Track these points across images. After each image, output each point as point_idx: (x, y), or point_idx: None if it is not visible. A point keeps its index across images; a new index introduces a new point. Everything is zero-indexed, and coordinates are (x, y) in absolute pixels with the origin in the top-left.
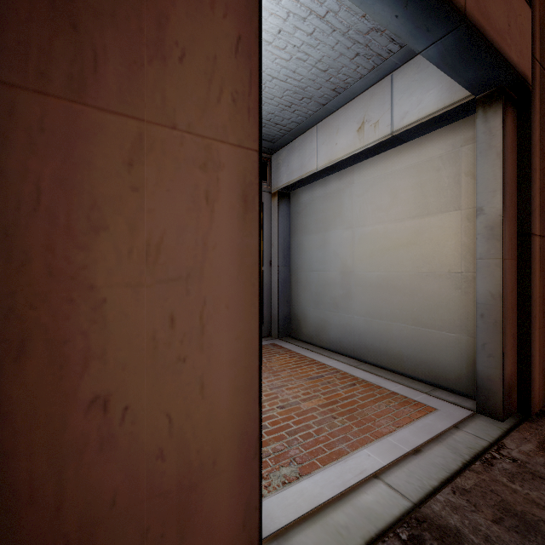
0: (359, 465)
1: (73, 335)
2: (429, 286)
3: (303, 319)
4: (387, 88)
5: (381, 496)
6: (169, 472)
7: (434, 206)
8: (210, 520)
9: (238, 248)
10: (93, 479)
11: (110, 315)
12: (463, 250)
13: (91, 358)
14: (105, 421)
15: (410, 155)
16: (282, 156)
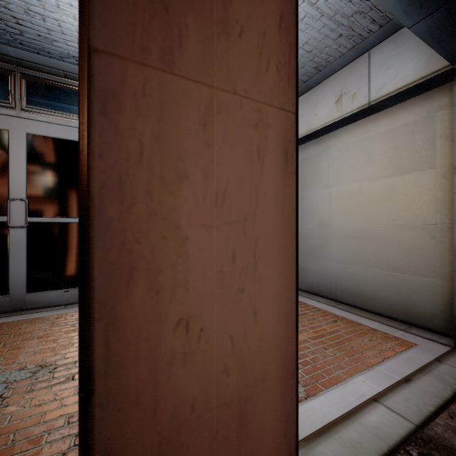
0: (358, 390)
1: (165, 266)
2: (404, 236)
3: None
4: (364, 64)
5: (384, 418)
6: (232, 385)
7: (409, 166)
8: (261, 428)
9: (281, 196)
10: (178, 387)
11: (190, 250)
12: (438, 204)
13: (177, 286)
14: (187, 340)
15: (384, 122)
16: None
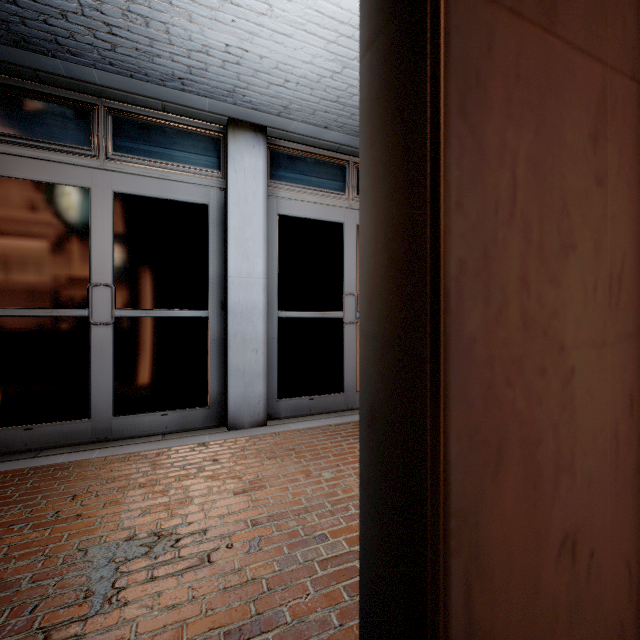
0: None
1: (544, 430)
2: None
3: None
4: None
5: None
6: None
7: None
8: None
9: None
10: None
11: (576, 396)
12: None
13: (560, 470)
14: (572, 577)
15: None
16: None
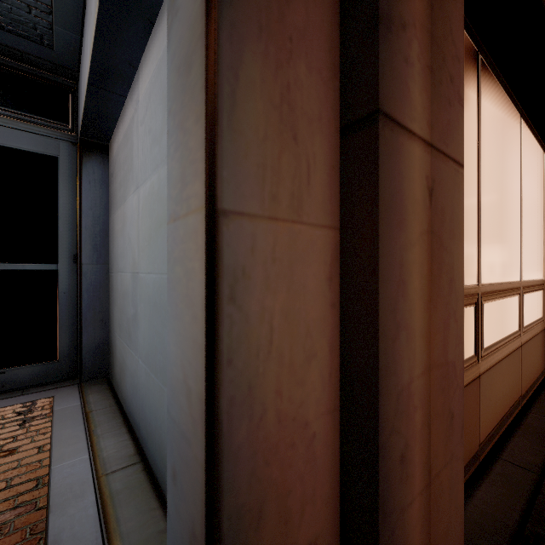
0: None
1: None
2: None
3: (114, 352)
4: None
5: None
6: None
7: None
8: None
9: None
10: None
11: None
12: None
13: None
14: None
15: None
16: (80, 77)
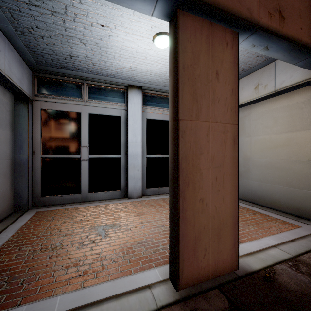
0: (265, 242)
1: (196, 181)
2: (296, 167)
3: None
4: (272, 68)
5: (278, 252)
6: (215, 223)
7: (299, 126)
8: (225, 240)
9: (232, 156)
10: (200, 220)
11: (203, 177)
12: None
13: (200, 188)
14: (202, 205)
15: (285, 100)
16: None
